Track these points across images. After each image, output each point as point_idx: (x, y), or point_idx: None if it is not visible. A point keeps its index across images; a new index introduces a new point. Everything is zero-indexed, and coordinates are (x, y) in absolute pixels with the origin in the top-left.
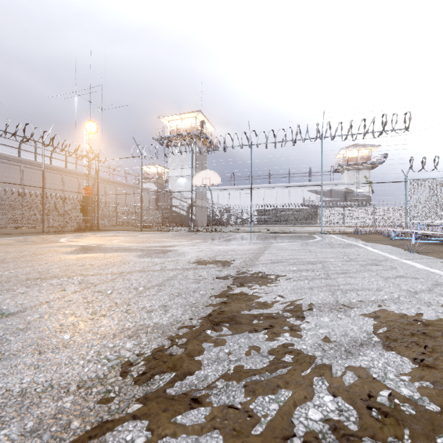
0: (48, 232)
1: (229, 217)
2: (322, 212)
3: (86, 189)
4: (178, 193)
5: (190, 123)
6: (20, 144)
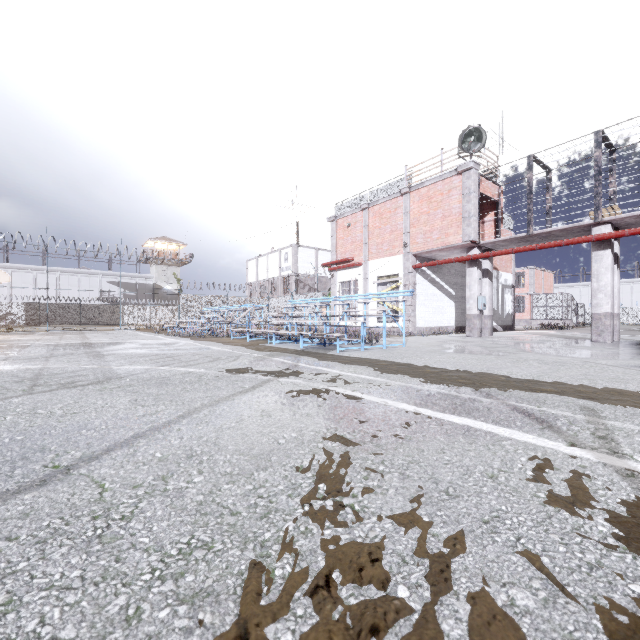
0: None
1: None
2: (126, 309)
3: None
4: None
5: None
6: None
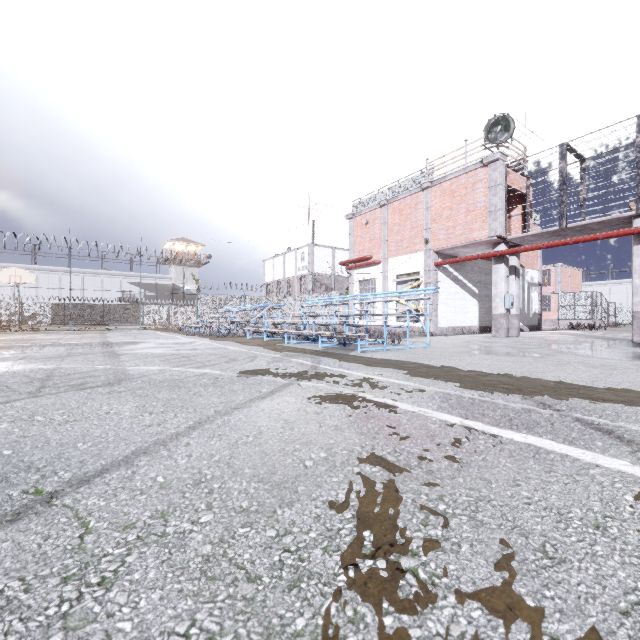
0: None
1: None
2: (147, 309)
3: None
4: None
5: None
6: None
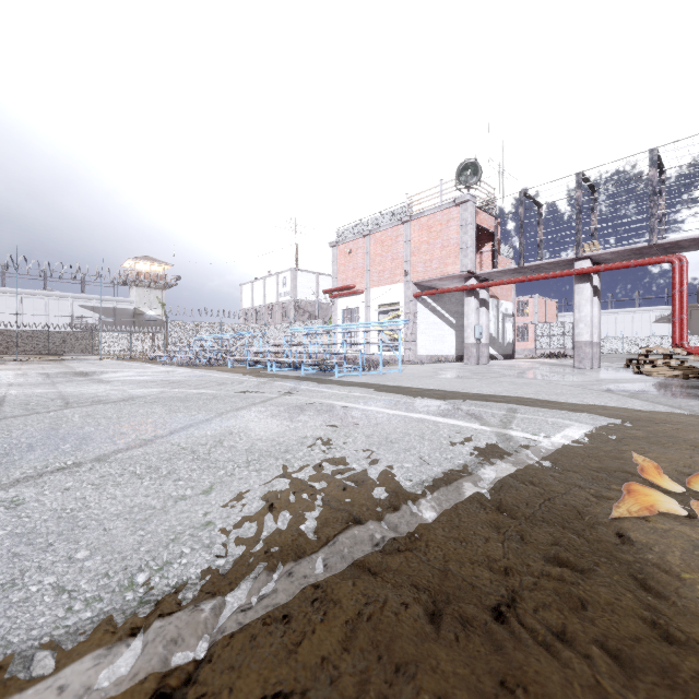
0: None
1: None
2: (103, 337)
3: None
4: None
5: None
6: None
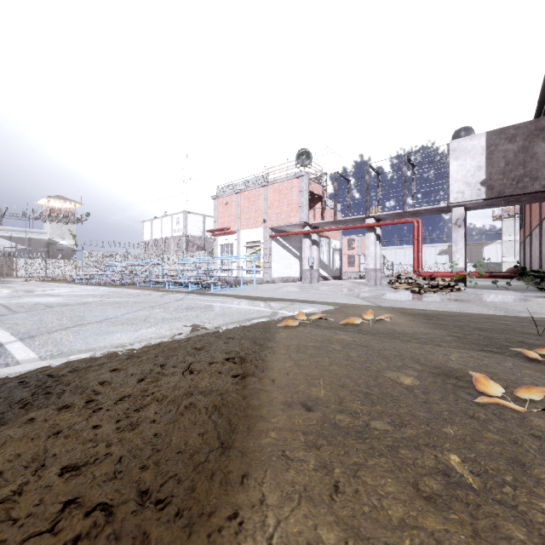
0: None
1: None
2: (20, 262)
3: None
4: None
5: None
6: None
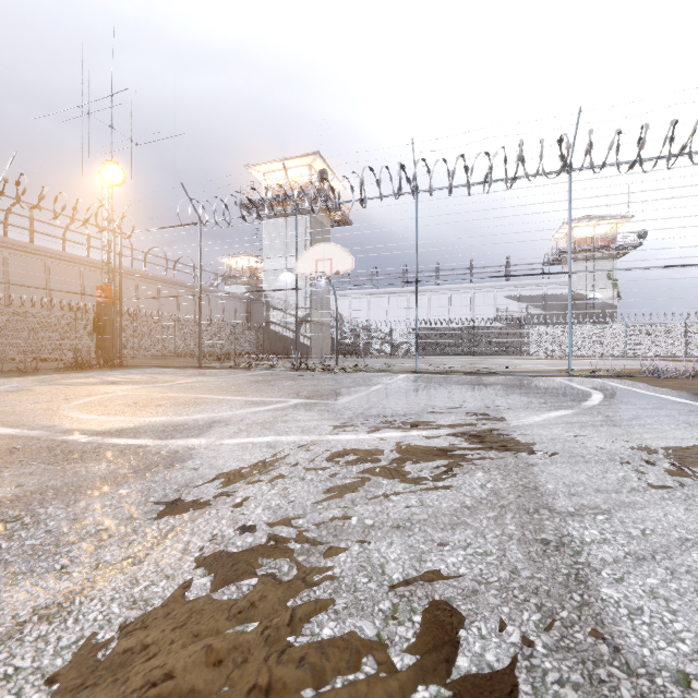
0: (8, 370)
1: (369, 342)
2: (533, 332)
3: (103, 289)
4: (279, 299)
5: (300, 177)
6: (7, 215)
